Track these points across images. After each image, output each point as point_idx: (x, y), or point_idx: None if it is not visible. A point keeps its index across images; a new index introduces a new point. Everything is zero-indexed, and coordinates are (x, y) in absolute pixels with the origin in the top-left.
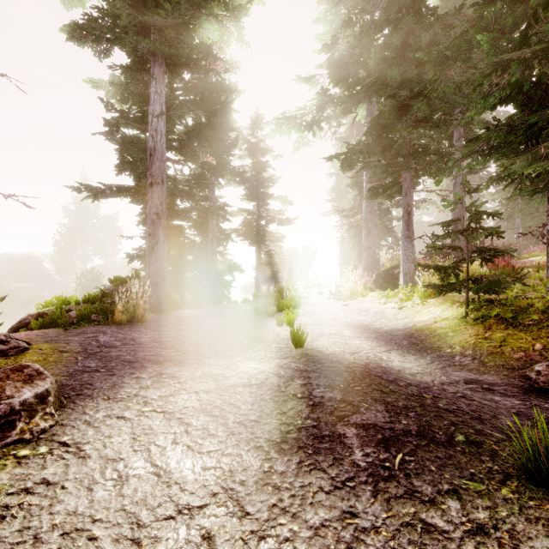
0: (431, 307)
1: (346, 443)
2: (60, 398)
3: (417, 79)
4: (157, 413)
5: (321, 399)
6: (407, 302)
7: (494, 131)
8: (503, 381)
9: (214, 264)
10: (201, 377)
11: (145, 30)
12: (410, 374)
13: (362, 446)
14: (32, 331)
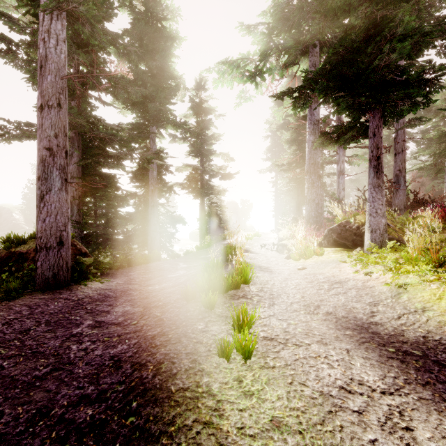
0: None
1: None
2: None
3: None
4: None
5: None
6: (409, 276)
7: None
8: None
9: (154, 216)
10: None
11: None
12: None
13: None
14: None
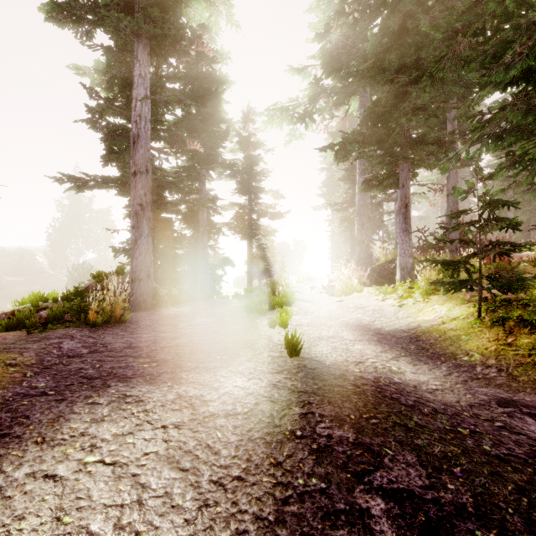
0: (434, 305)
1: (373, 531)
2: None
3: (415, 65)
4: (104, 465)
5: (328, 440)
6: (408, 299)
7: (512, 110)
8: None
9: (204, 258)
10: (174, 402)
11: (129, 10)
12: (428, 391)
13: None
14: None
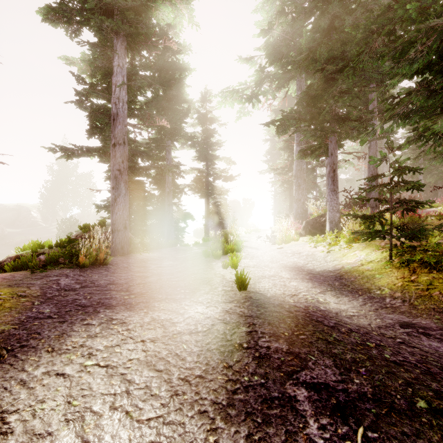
0: (356, 251)
1: (298, 410)
2: (0, 352)
3: (341, 56)
4: (100, 367)
5: (267, 350)
6: (335, 246)
7: (416, 95)
8: (436, 325)
9: (170, 213)
10: (149, 323)
11: (109, 13)
12: (347, 317)
13: (316, 414)
14: (2, 274)
